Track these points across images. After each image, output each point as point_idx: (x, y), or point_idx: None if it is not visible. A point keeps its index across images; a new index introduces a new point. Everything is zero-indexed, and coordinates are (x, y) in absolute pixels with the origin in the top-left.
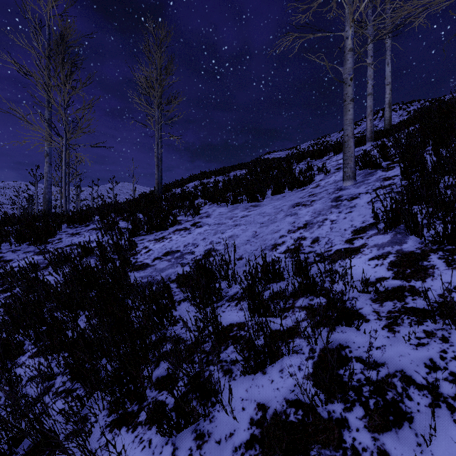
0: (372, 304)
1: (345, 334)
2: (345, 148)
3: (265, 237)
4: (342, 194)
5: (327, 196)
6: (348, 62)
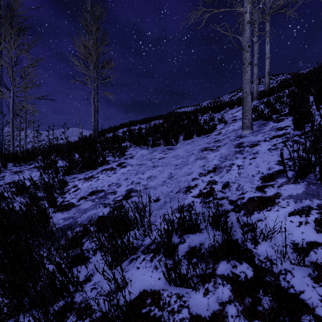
0: (316, 286)
1: None
2: (244, 103)
3: (179, 179)
4: (243, 141)
5: (230, 142)
6: (247, 32)
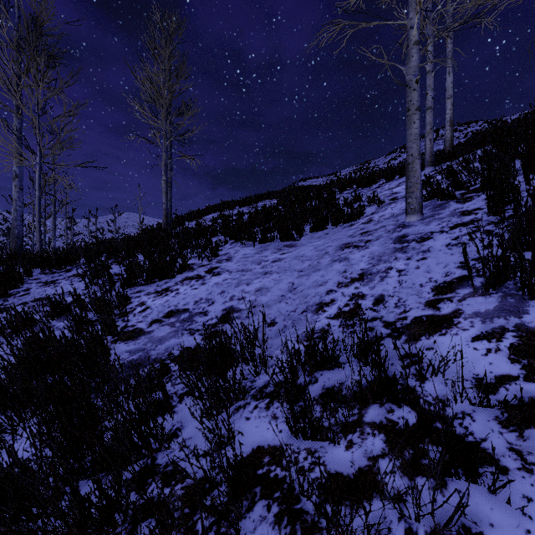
0: (504, 432)
1: (469, 500)
2: (408, 172)
3: (306, 292)
4: (407, 232)
5: (386, 235)
6: (413, 59)
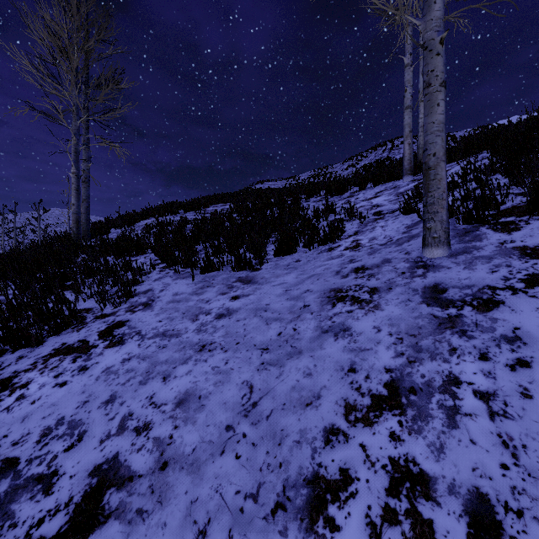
0: None
1: None
2: (429, 181)
3: (279, 422)
4: (439, 280)
5: (402, 280)
6: (436, 6)
